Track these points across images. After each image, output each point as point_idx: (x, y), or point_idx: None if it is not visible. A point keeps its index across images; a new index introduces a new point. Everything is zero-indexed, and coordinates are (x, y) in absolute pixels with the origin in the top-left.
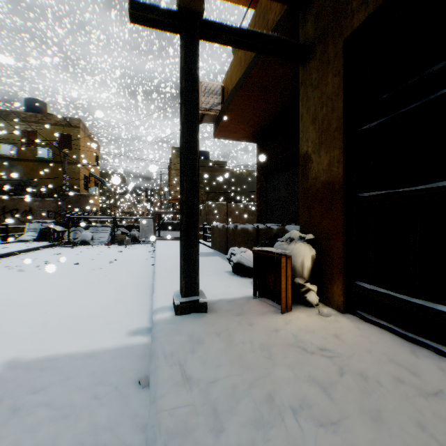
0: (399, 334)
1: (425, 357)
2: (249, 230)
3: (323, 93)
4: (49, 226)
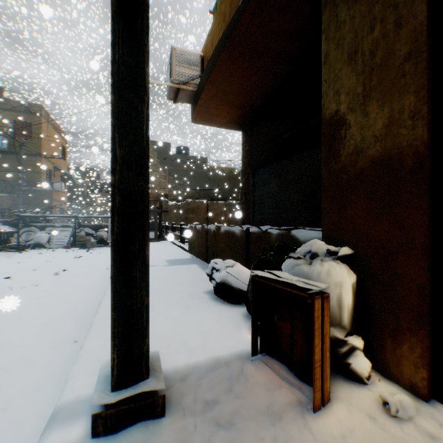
0: None
1: None
2: (236, 233)
3: (374, 3)
4: None
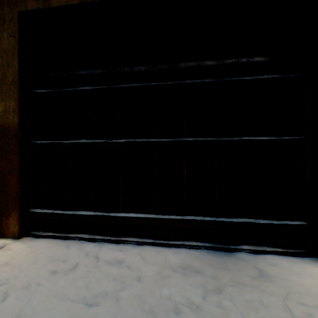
0: (61, 237)
1: (73, 246)
2: None
3: None
4: None
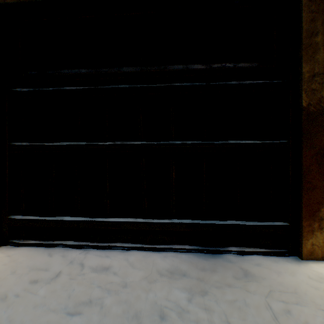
0: (44, 244)
1: (57, 253)
2: None
3: None
4: None
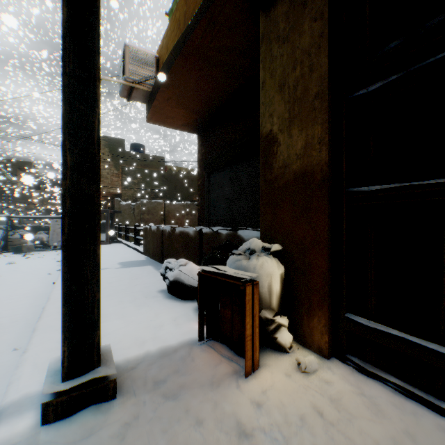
0: (421, 398)
1: None
2: (190, 234)
3: (296, 48)
4: None
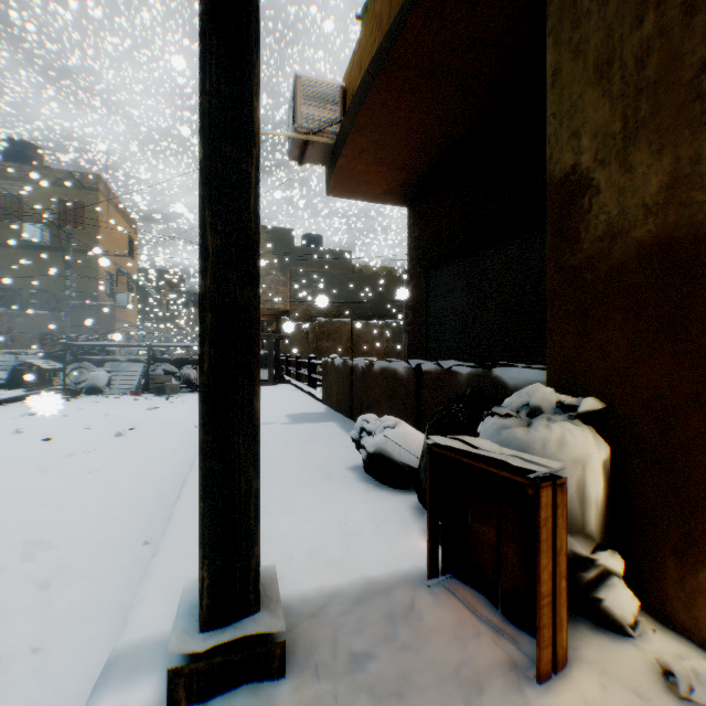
0: None
1: None
2: (400, 373)
3: None
4: (30, 360)
